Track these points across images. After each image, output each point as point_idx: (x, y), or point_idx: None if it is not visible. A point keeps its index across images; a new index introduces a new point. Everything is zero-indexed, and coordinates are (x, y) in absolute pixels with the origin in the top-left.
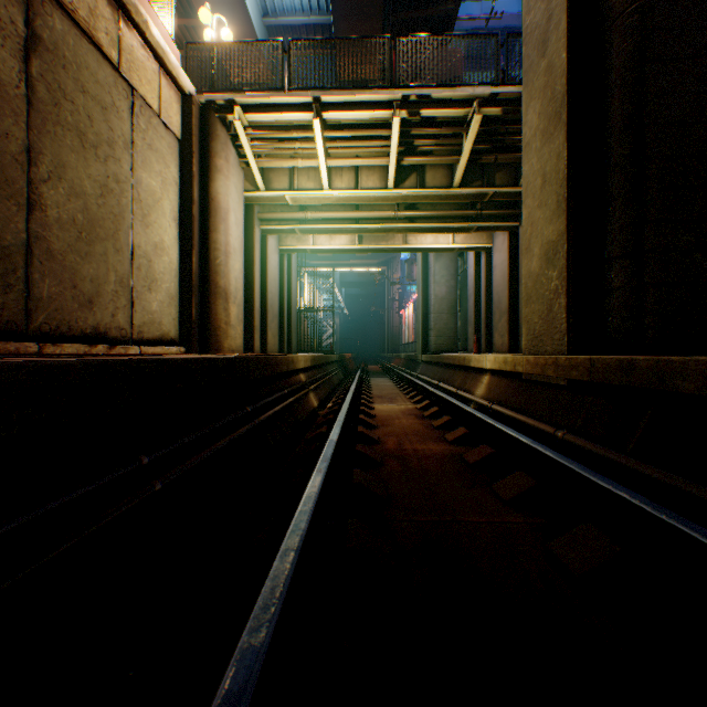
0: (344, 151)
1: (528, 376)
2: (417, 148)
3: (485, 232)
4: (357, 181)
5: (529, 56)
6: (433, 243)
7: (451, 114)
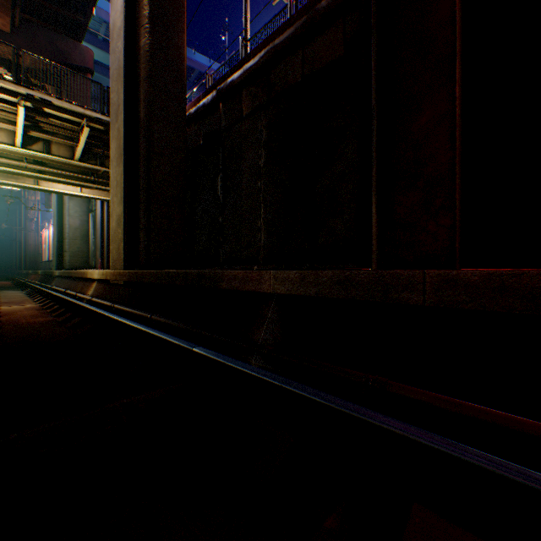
0: None
1: (113, 281)
2: (44, 127)
3: (104, 191)
4: None
5: (114, 116)
6: (65, 189)
7: (70, 118)
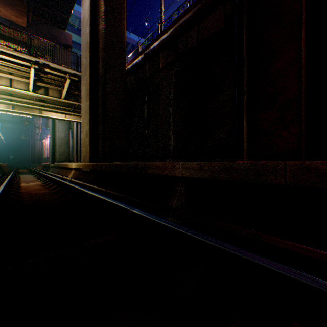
0: (4, 70)
1: (83, 169)
2: (44, 80)
3: (78, 116)
4: (12, 84)
5: (84, 72)
6: (56, 116)
7: (59, 74)
